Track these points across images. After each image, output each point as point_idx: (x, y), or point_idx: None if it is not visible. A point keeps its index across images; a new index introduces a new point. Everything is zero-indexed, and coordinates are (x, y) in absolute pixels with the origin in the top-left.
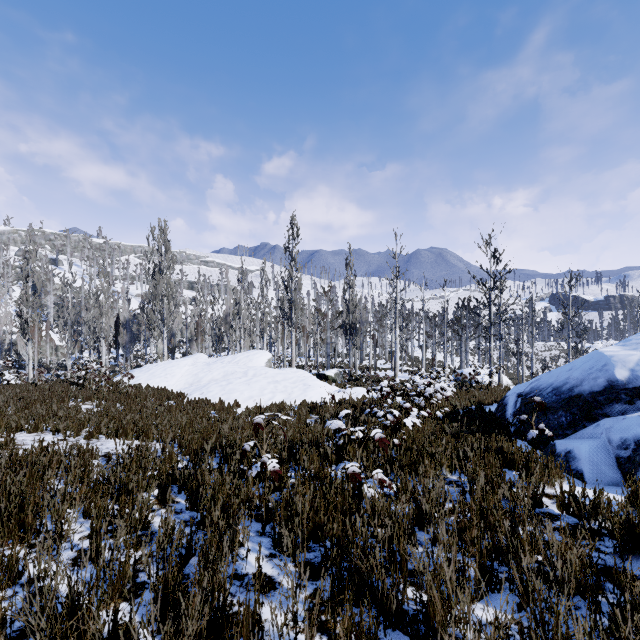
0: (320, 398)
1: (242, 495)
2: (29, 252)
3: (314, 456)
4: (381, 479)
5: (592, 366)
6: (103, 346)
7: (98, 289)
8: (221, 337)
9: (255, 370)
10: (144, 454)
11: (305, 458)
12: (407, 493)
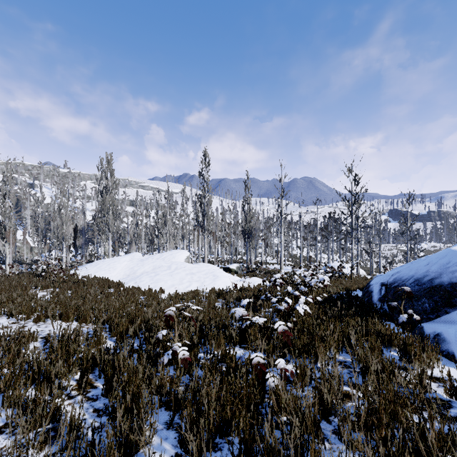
0: (225, 286)
1: (154, 382)
2: (6, 176)
3: (221, 338)
4: (284, 368)
5: (448, 261)
6: (64, 247)
7: (60, 204)
8: (152, 240)
9: (176, 264)
10: (75, 338)
11: (213, 342)
12: (305, 378)
